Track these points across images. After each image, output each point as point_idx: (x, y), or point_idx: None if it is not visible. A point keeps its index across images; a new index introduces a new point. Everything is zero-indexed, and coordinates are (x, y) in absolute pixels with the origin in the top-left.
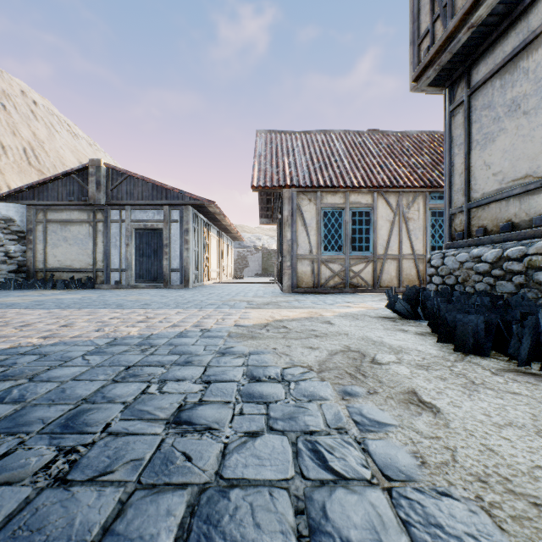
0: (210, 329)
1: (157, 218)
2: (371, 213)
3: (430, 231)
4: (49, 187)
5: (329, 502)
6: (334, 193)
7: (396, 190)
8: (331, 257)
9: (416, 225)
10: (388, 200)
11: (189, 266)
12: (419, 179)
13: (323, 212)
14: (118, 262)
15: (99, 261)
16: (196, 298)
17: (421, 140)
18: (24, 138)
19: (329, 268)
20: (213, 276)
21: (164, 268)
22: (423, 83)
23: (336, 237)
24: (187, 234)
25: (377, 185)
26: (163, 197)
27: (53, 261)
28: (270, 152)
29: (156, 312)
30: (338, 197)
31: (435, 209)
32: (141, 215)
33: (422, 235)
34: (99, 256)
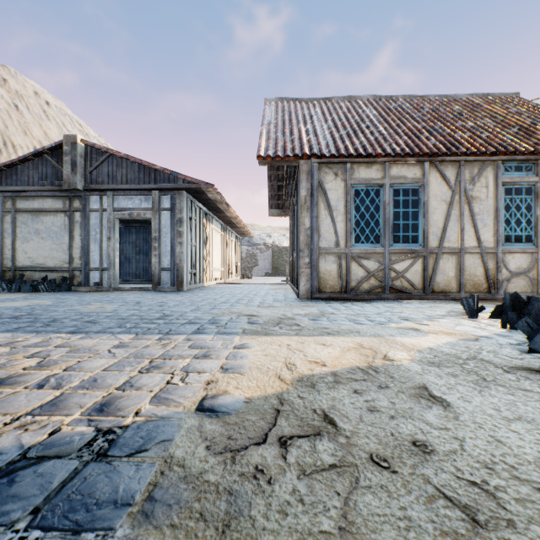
0: (118, 436)
1: (144, 206)
2: (420, 191)
3: (504, 215)
4: (18, 170)
5: None
6: (368, 164)
7: (456, 158)
8: (365, 250)
9: (483, 207)
10: (444, 172)
11: (182, 264)
12: (486, 145)
13: (353, 190)
14: (99, 260)
15: (76, 258)
16: (178, 308)
17: (473, 103)
18: (35, 137)
19: (363, 267)
20: (216, 276)
21: (153, 267)
22: None
23: (372, 224)
24: (180, 224)
25: (429, 153)
26: (152, 180)
27: (23, 258)
28: (282, 120)
29: (80, 343)
30: (374, 170)
31: (511, 184)
32: (126, 202)
33: (491, 220)
34: (76, 252)
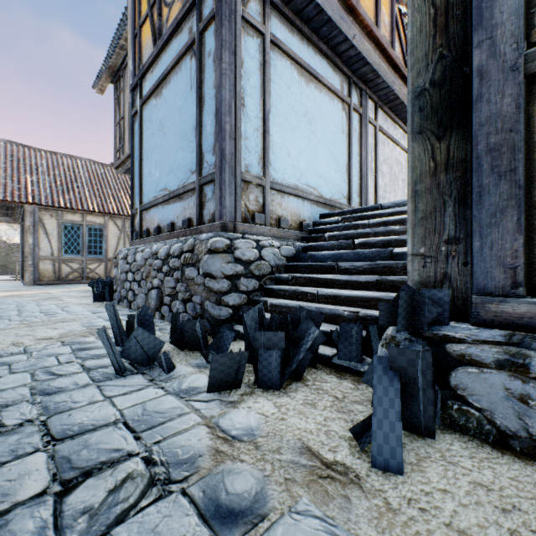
0: None
1: None
2: (104, 230)
3: None
4: None
5: (24, 306)
6: (74, 213)
7: (122, 217)
8: (71, 258)
9: None
10: (116, 222)
11: None
12: None
13: (64, 225)
14: None
15: None
16: None
17: None
18: None
19: (70, 266)
20: None
21: None
22: (120, 172)
23: (76, 244)
24: None
25: (108, 212)
26: None
27: None
28: (11, 166)
29: None
30: (77, 216)
31: None
32: None
33: None
34: None
